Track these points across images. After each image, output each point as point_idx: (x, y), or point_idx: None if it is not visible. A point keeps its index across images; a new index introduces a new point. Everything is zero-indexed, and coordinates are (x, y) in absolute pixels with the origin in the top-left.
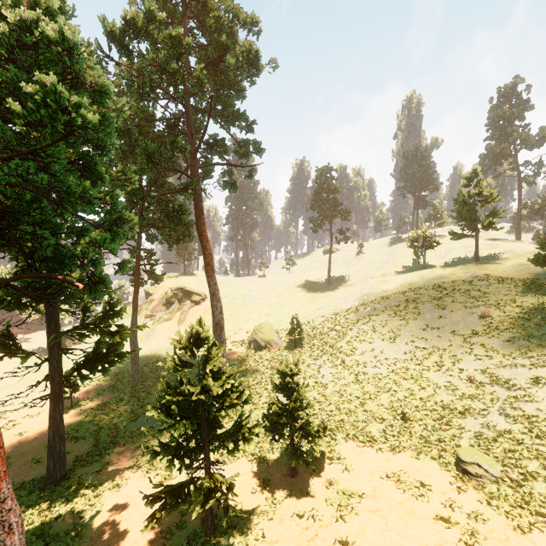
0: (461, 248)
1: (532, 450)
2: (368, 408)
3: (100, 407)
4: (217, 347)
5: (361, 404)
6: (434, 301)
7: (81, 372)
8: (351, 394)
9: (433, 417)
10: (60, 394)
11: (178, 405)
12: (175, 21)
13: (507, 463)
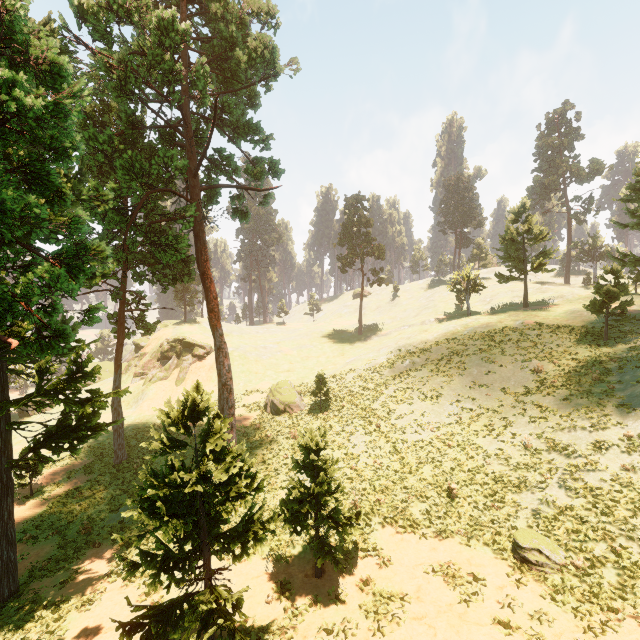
0: (507, 293)
1: (598, 529)
2: (408, 484)
3: (70, 494)
4: (220, 419)
5: (400, 480)
6: (481, 354)
7: (40, 452)
8: (387, 467)
9: (485, 493)
10: (9, 484)
11: (167, 500)
12: (170, 4)
13: (571, 547)
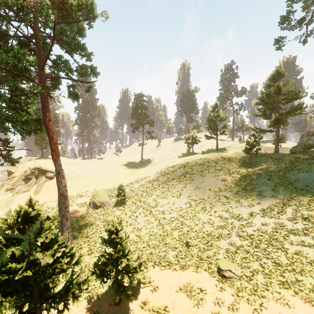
0: (209, 144)
1: (254, 255)
2: (166, 241)
3: None
4: (50, 220)
5: (162, 240)
6: (199, 172)
7: None
8: (156, 233)
9: (203, 242)
10: None
11: (3, 284)
12: None
13: (243, 266)
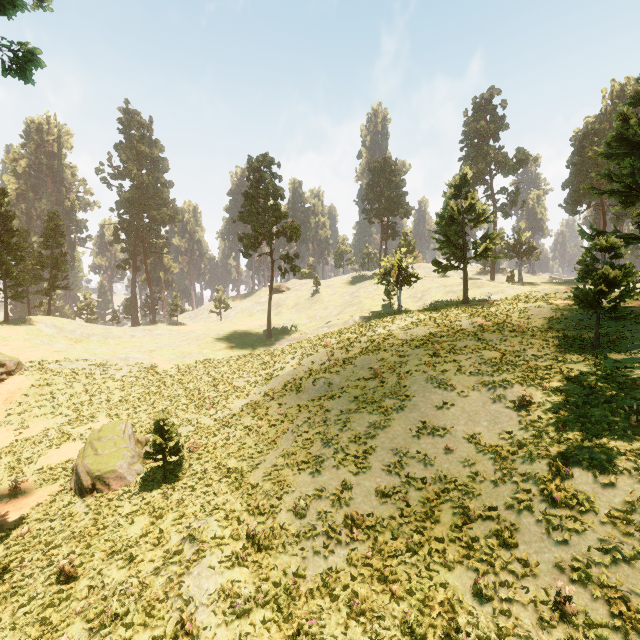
0: (440, 288)
1: None
2: None
3: None
4: None
5: None
6: (428, 370)
7: None
8: None
9: None
10: None
11: None
12: None
13: None
